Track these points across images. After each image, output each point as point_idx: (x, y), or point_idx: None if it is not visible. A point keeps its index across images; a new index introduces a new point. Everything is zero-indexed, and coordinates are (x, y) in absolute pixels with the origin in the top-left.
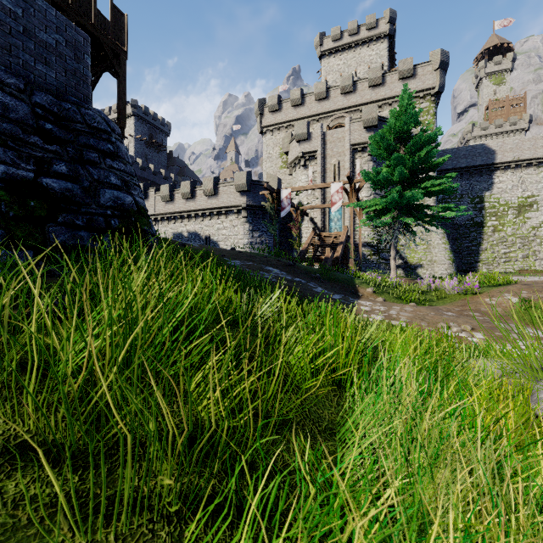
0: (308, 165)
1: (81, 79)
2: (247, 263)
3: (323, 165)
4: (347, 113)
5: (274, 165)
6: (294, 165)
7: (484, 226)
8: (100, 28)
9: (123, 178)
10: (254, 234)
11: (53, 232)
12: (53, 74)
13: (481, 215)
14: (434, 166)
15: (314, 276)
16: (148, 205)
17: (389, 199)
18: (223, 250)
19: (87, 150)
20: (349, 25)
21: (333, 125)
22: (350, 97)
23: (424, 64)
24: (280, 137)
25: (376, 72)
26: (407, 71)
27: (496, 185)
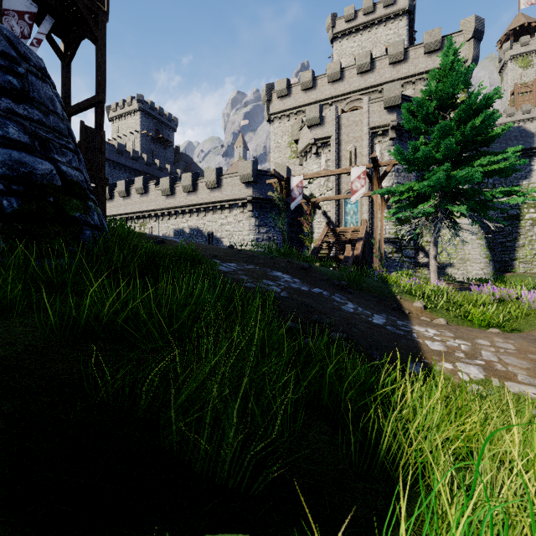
0: (320, 153)
1: None
2: (246, 266)
3: (338, 153)
4: (364, 95)
5: (283, 155)
6: (305, 153)
7: (521, 219)
8: None
9: (37, 133)
10: (261, 230)
11: None
12: None
13: (517, 207)
14: (490, 139)
15: (338, 283)
16: (149, 200)
17: (431, 182)
18: (217, 249)
19: None
20: (364, 3)
21: (348, 109)
22: (368, 77)
23: (454, 35)
24: (289, 125)
25: (397, 47)
26: (434, 44)
27: (535, 172)
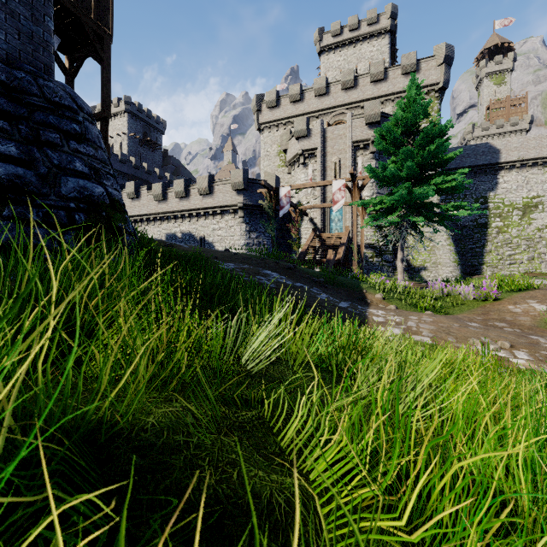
0: (307, 163)
1: (41, 45)
2: (242, 266)
3: (323, 163)
4: (348, 109)
5: (272, 164)
6: (293, 163)
7: (489, 227)
8: (81, 7)
9: (92, 165)
10: (252, 235)
11: None
12: (1, 35)
13: (485, 216)
14: (445, 162)
15: (317, 280)
16: (140, 205)
17: (396, 197)
18: (216, 252)
19: (46, 129)
20: (350, 20)
21: (334, 122)
22: (351, 93)
23: (428, 59)
24: (278, 135)
25: (378, 67)
26: (411, 66)
27: (501, 185)
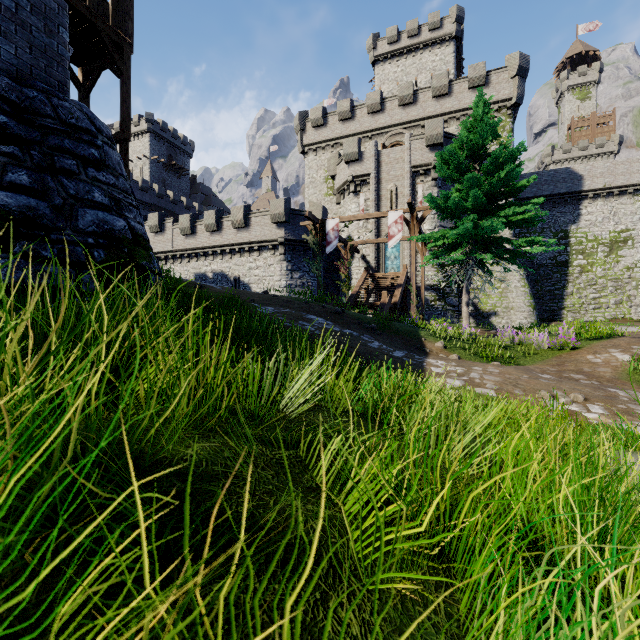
0: (359, 192)
1: (55, 59)
2: (282, 310)
3: (378, 192)
4: (406, 129)
5: (318, 192)
6: (343, 191)
7: (570, 265)
8: (97, 12)
9: (113, 195)
10: (294, 275)
11: (6, 267)
12: (11, 48)
13: (566, 253)
14: (517, 190)
15: (368, 326)
16: (165, 240)
17: (461, 231)
18: (253, 294)
19: (61, 155)
20: (409, 25)
21: (390, 144)
22: (410, 110)
23: (499, 71)
24: (325, 158)
25: (441, 79)
26: (479, 79)
27: (584, 217)
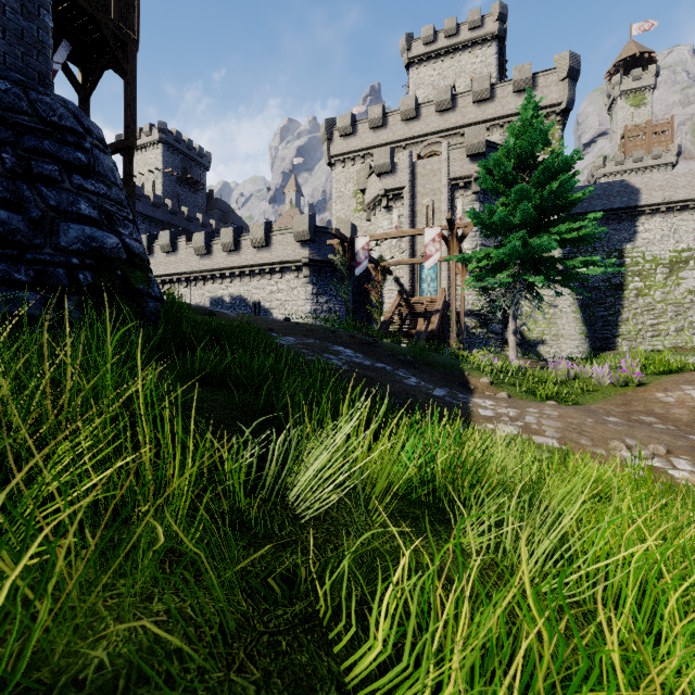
0: (392, 207)
1: (35, 47)
2: (305, 341)
3: (412, 207)
4: (444, 137)
5: (346, 208)
6: (374, 206)
7: (625, 288)
8: (97, 3)
9: (103, 207)
10: (320, 299)
11: None
12: None
13: (620, 275)
14: (571, 204)
15: (403, 359)
16: (177, 260)
17: (507, 250)
18: (272, 321)
19: (39, 159)
20: (446, 24)
21: (426, 154)
22: (448, 117)
23: (547, 72)
24: (354, 170)
25: (482, 83)
26: (525, 81)
27: (641, 235)
